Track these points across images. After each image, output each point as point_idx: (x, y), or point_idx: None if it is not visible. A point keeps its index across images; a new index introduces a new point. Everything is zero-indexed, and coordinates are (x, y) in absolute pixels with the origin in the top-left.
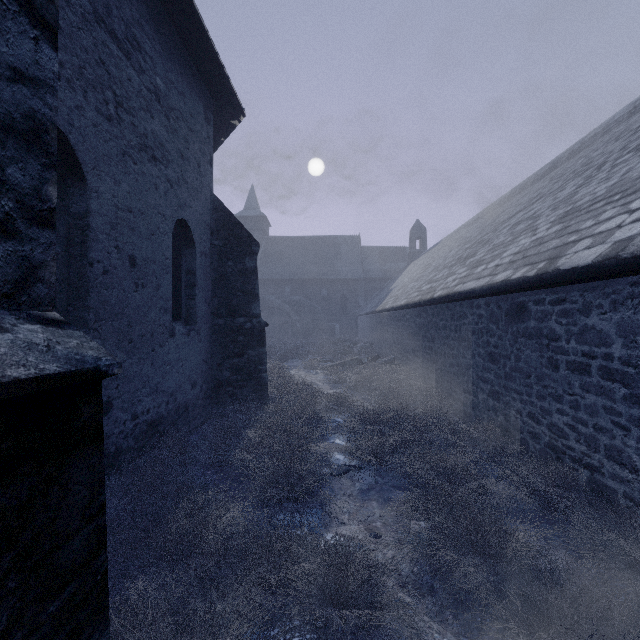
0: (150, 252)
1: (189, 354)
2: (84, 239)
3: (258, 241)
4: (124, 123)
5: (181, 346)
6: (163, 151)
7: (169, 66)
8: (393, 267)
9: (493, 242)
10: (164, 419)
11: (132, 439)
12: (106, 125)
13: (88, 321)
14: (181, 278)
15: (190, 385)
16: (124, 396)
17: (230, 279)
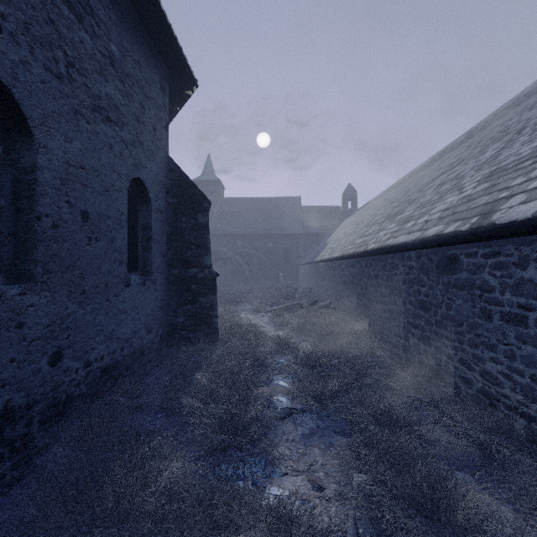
0: (104, 207)
1: (145, 302)
2: (31, 193)
3: (214, 202)
4: (76, 83)
5: (136, 295)
6: (118, 113)
7: (124, 35)
8: (328, 224)
9: (420, 201)
10: (119, 364)
11: (85, 386)
12: (56, 83)
13: (35, 274)
14: (138, 232)
15: (146, 331)
16: (76, 345)
17: (184, 233)
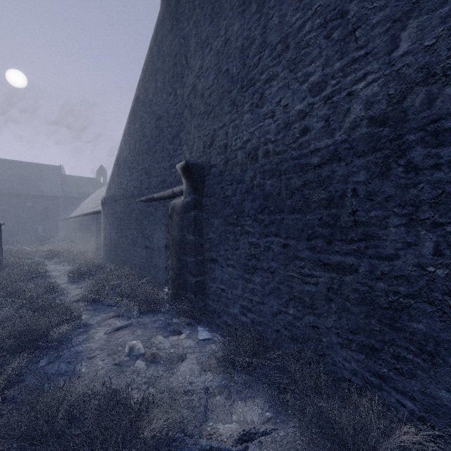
0: None
1: None
2: None
3: None
4: None
5: None
6: None
7: None
8: (86, 191)
9: None
10: None
11: None
12: None
13: None
14: None
15: None
16: None
17: None
